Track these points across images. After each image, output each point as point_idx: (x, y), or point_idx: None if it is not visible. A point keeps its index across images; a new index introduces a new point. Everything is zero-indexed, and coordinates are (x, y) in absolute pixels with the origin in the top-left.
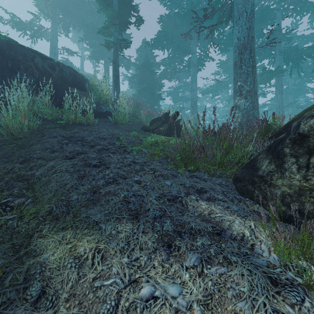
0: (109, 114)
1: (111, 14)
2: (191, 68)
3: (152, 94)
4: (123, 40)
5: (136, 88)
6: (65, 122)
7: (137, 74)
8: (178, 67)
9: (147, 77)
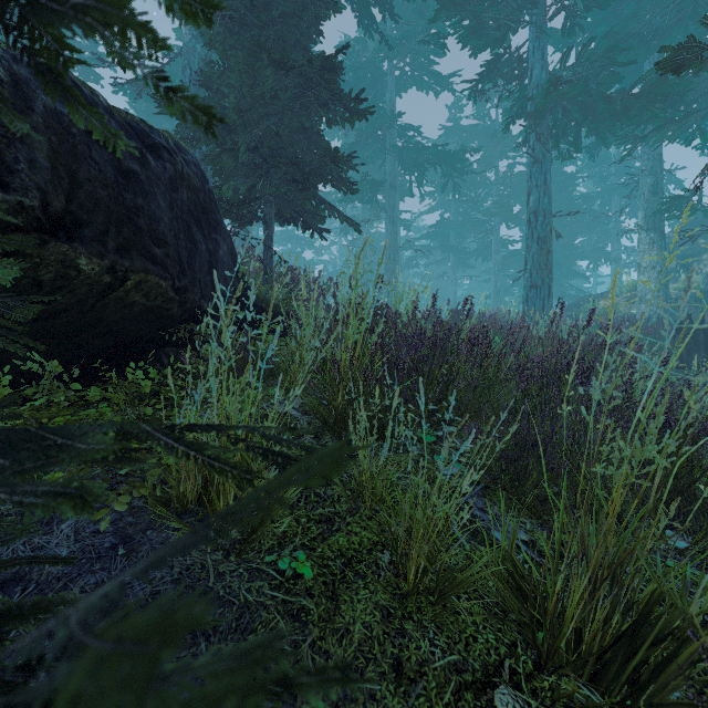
0: None
1: None
2: None
3: None
4: None
5: None
6: None
7: None
8: None
9: None
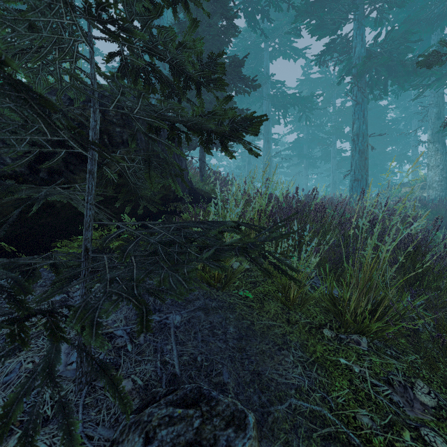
0: None
1: None
2: None
3: None
4: None
5: None
6: None
7: None
8: None
9: None
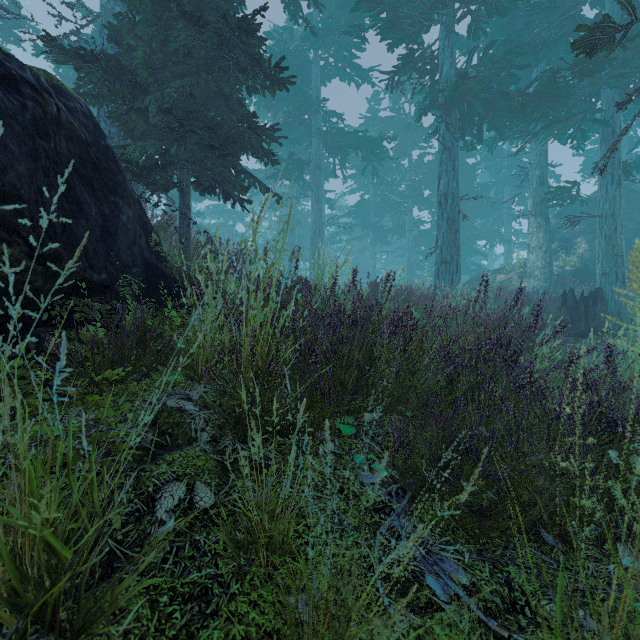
0: None
1: None
2: None
3: None
4: None
5: None
6: None
7: None
8: None
9: None
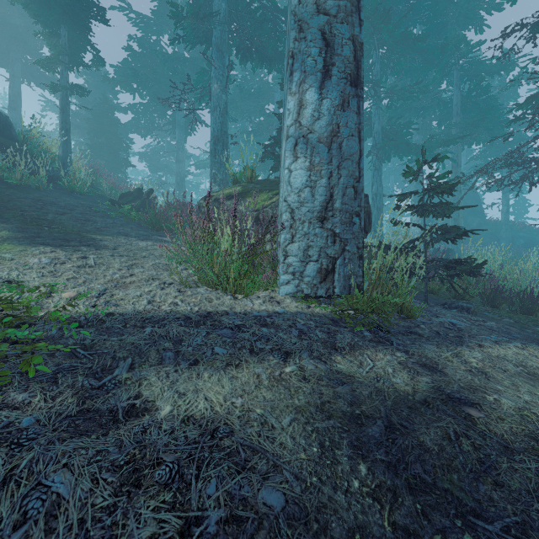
0: (58, 178)
1: (60, 50)
2: (177, 130)
3: (114, 156)
4: (77, 87)
5: (80, 136)
6: (20, 183)
7: (88, 120)
8: (158, 120)
9: (105, 127)
